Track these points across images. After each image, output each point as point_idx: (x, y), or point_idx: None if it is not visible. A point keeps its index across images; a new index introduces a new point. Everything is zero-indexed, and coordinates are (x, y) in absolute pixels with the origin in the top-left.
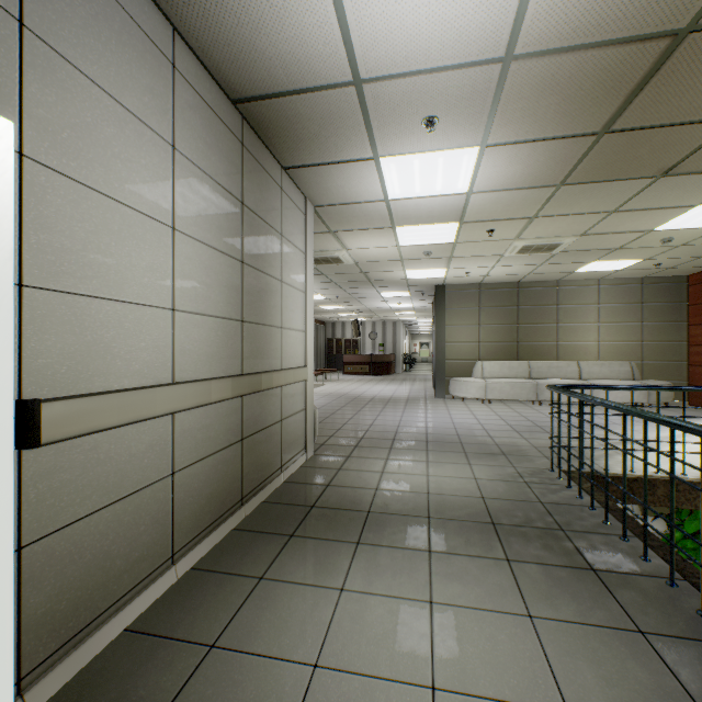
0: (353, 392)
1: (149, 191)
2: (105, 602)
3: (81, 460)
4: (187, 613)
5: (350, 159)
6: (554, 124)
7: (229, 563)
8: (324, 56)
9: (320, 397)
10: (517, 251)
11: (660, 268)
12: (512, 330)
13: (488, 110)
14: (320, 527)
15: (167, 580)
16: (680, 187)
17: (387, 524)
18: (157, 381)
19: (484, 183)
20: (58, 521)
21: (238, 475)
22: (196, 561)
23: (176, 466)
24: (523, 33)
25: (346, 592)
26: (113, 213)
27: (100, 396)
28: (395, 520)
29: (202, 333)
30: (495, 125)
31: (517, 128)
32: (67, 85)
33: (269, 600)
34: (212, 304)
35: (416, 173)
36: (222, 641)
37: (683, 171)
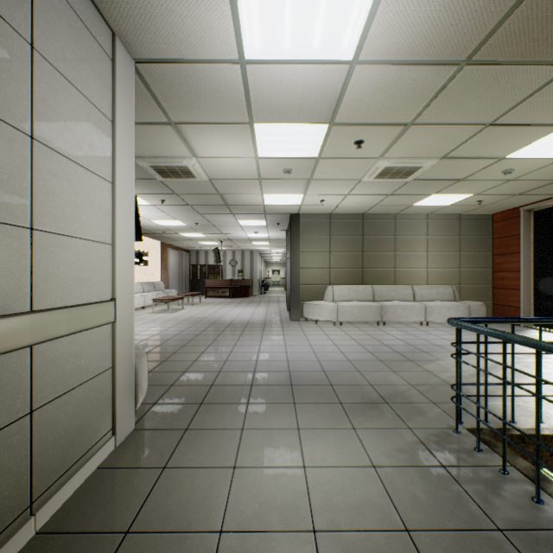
0: (212, 316)
1: None
2: None
3: None
4: None
5: None
6: None
7: None
8: None
9: (176, 324)
10: (376, 175)
11: (479, 205)
12: (358, 257)
13: None
14: None
15: None
16: None
17: None
18: None
19: (378, 41)
20: None
21: None
22: None
23: None
24: None
25: None
26: None
27: None
28: None
29: None
30: None
31: None
32: None
33: None
34: None
35: None
36: None
37: None
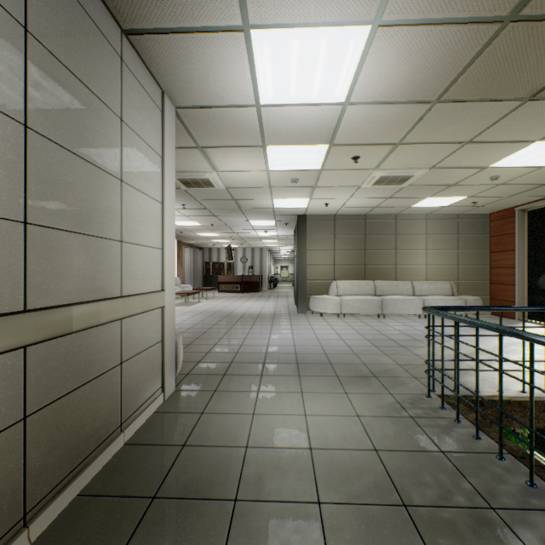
0: (226, 308)
1: None
2: None
3: None
4: None
5: (213, 27)
6: None
7: None
8: None
9: (195, 315)
10: (373, 182)
11: (475, 205)
12: (361, 255)
13: None
14: None
15: None
16: (536, 116)
17: (263, 531)
18: None
19: (363, 90)
20: None
21: (13, 481)
22: None
23: None
24: None
25: None
26: None
27: None
28: (273, 517)
29: None
30: None
31: None
32: None
33: None
34: None
35: (293, 64)
36: None
37: None
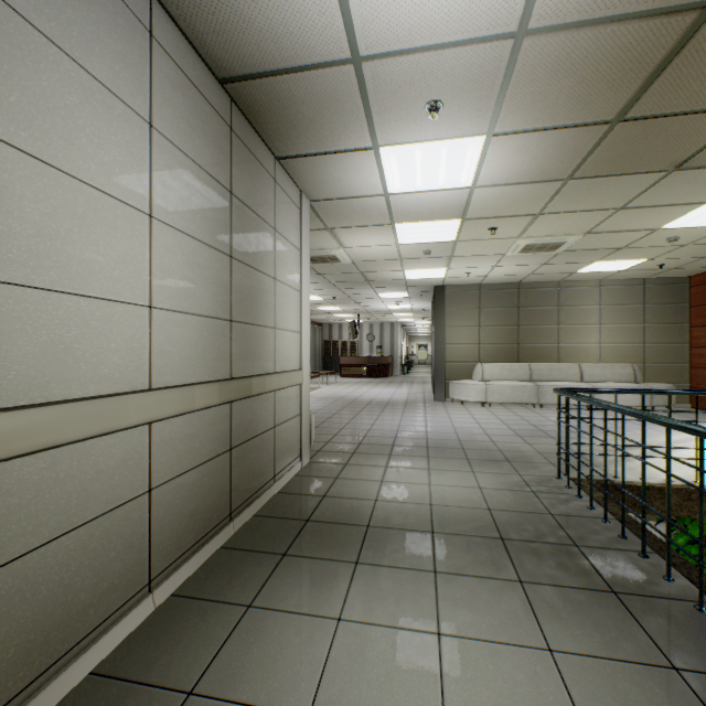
0: (351, 395)
1: (121, 172)
2: (66, 643)
3: (35, 480)
4: (163, 651)
5: (348, 149)
6: (566, 111)
7: (214, 588)
8: (319, 28)
9: (317, 400)
10: (519, 250)
11: (663, 268)
12: (513, 332)
13: (497, 94)
14: (316, 544)
15: (142, 611)
16: (692, 182)
17: (388, 541)
18: (131, 387)
19: (488, 177)
20: (4, 554)
21: (226, 488)
22: (178, 585)
23: (153, 482)
24: (539, 3)
25: (343, 623)
26: (76, 194)
27: (57, 406)
28: (396, 535)
29: (184, 334)
30: (503, 111)
31: (526, 115)
32: (16, 40)
33: (257, 633)
34: (196, 301)
35: (417, 165)
36: (201, 686)
37: (697, 165)
